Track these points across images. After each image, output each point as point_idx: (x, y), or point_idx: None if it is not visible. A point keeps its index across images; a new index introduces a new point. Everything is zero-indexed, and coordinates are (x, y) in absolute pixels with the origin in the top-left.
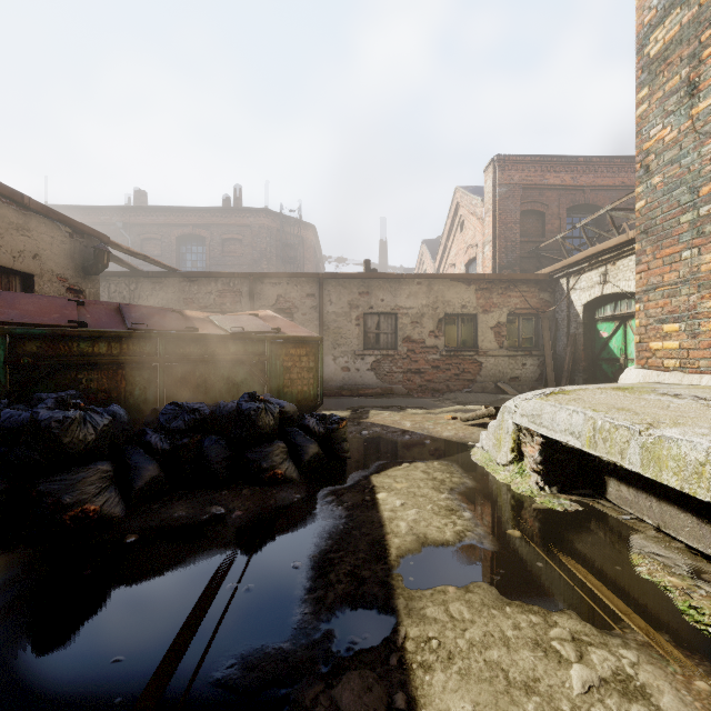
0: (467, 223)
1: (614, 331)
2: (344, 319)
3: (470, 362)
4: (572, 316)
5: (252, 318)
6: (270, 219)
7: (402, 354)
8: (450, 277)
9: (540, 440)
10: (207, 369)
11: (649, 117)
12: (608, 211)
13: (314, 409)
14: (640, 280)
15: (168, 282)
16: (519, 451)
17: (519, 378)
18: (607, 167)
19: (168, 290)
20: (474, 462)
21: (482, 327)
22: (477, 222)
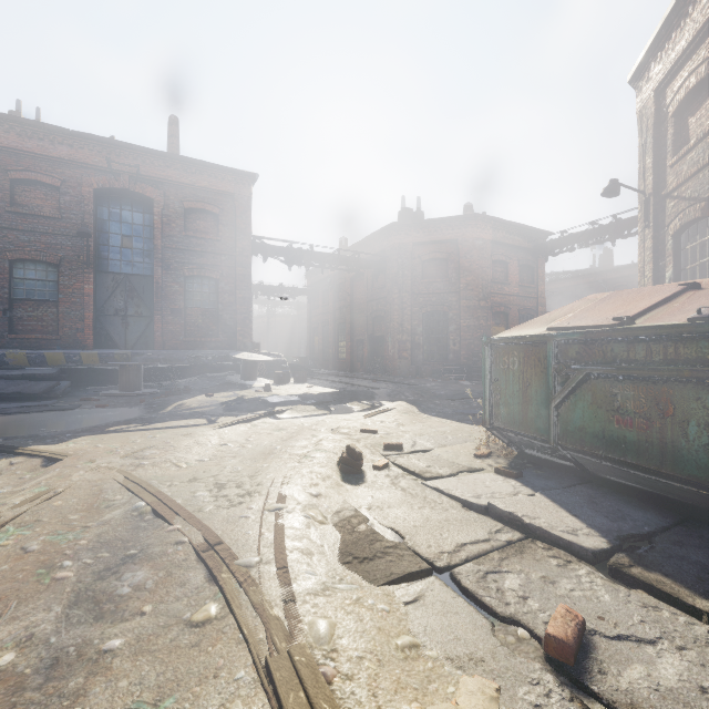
0: None
1: None
2: None
3: None
4: None
5: None
6: None
7: None
8: None
9: None
10: None
11: None
12: None
13: None
14: None
15: None
16: None
17: None
18: None
19: None
20: None
21: None
22: None
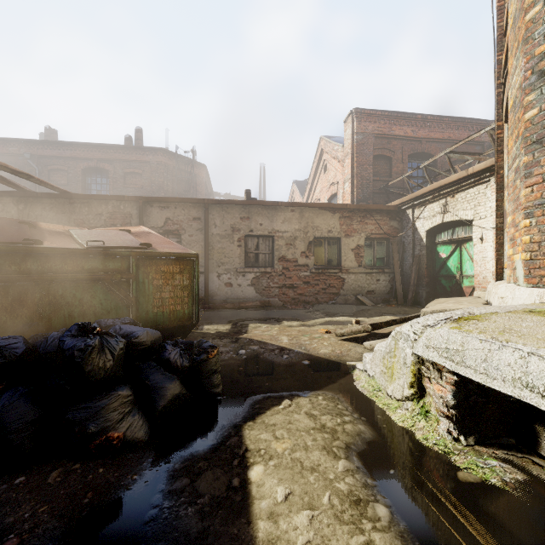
0: (329, 166)
1: (452, 253)
2: (228, 240)
3: (335, 278)
4: (417, 240)
5: (122, 233)
6: (167, 157)
7: (278, 272)
8: (318, 205)
9: (453, 378)
10: (51, 289)
11: (543, 18)
12: (447, 153)
13: (190, 328)
14: (531, 193)
15: (58, 203)
16: (419, 386)
17: (374, 291)
18: (438, 124)
19: (58, 211)
20: (361, 392)
21: (345, 248)
22: (338, 164)
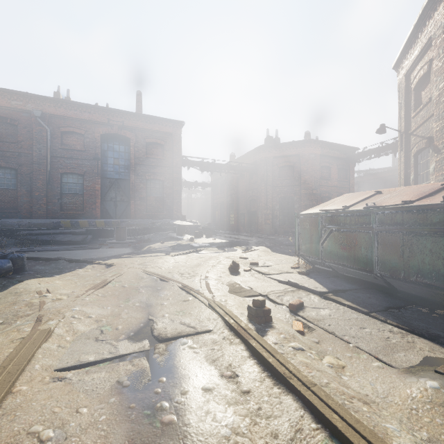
0: None
1: None
2: None
3: None
4: None
5: None
6: None
7: None
8: None
9: None
10: None
11: None
12: None
13: None
14: None
15: None
16: None
17: None
18: None
19: None
20: None
21: None
22: None
